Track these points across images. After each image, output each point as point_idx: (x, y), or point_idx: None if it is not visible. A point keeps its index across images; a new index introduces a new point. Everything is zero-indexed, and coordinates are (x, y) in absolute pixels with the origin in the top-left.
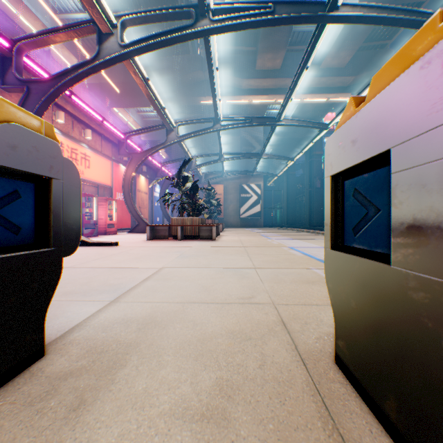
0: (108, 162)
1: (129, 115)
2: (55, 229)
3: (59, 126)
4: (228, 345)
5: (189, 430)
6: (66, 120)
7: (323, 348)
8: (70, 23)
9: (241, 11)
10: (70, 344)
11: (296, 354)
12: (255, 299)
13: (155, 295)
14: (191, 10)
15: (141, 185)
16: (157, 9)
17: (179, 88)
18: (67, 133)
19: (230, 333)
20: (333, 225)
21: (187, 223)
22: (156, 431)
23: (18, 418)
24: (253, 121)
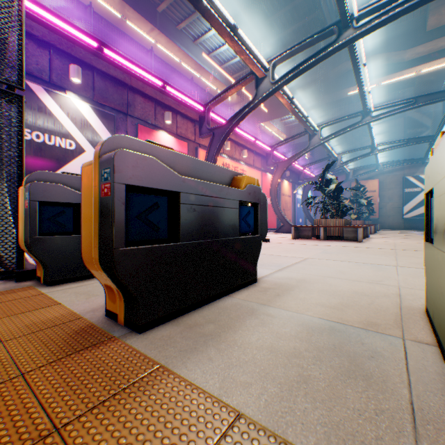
0: (258, 173)
1: (273, 126)
2: (259, 226)
3: (226, 152)
4: (350, 295)
5: (323, 308)
6: (230, 146)
7: (422, 307)
8: (230, 67)
9: (391, 2)
10: (265, 281)
11: (397, 305)
12: (382, 282)
13: (303, 271)
14: (333, 28)
15: (284, 189)
16: (301, 41)
17: (321, 87)
18: (231, 156)
19: (353, 291)
20: (426, 225)
21: (329, 225)
22: (309, 305)
23: (258, 293)
24: (418, 101)
